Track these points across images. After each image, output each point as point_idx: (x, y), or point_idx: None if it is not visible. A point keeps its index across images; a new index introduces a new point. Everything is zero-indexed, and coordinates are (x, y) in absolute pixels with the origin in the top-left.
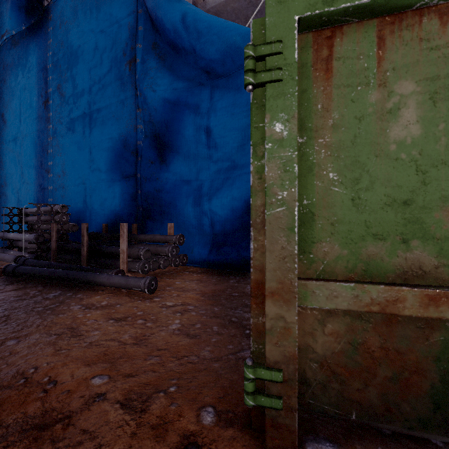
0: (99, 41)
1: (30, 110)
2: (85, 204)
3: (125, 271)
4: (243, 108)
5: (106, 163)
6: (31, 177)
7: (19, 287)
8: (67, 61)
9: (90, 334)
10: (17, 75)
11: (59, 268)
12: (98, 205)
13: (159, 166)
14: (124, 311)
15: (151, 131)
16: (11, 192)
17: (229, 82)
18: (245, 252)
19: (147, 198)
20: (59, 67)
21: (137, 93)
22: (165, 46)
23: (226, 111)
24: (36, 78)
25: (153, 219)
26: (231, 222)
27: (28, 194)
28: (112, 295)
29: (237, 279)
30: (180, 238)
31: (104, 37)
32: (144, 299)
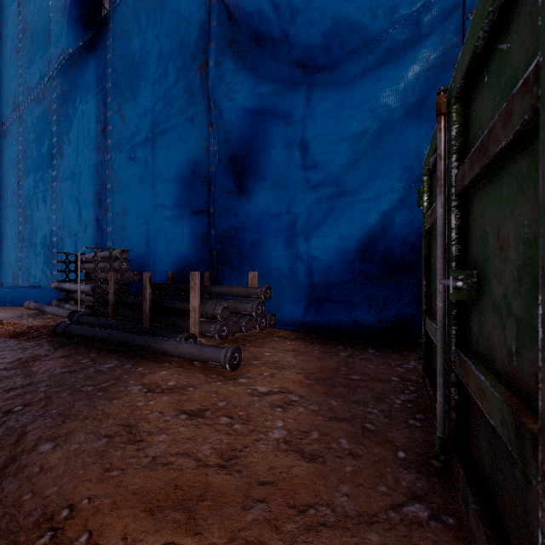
0: (164, 47)
1: (88, 139)
2: (148, 248)
3: (197, 335)
4: (356, 109)
5: (172, 196)
6: (89, 217)
7: (70, 352)
8: (128, 77)
9: (154, 439)
10: (74, 100)
11: (117, 328)
12: (163, 249)
13: (238, 197)
14: (200, 399)
15: (227, 153)
16: (69, 236)
17: (333, 76)
18: (359, 312)
19: (222, 240)
20: (119, 85)
21: (210, 106)
22: (245, 40)
23: (331, 116)
24: (94, 102)
25: (230, 267)
26: (337, 270)
27: (86, 238)
28: (182, 369)
29: (349, 351)
30: (266, 291)
31: (169, 41)
32: (225, 379)
